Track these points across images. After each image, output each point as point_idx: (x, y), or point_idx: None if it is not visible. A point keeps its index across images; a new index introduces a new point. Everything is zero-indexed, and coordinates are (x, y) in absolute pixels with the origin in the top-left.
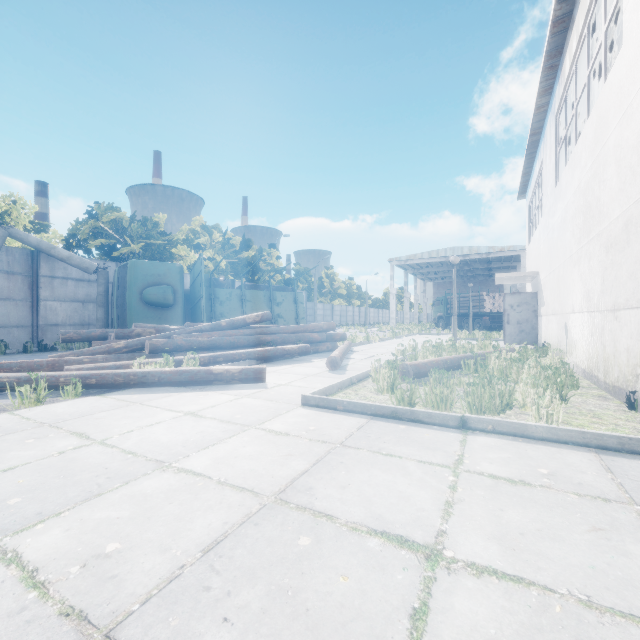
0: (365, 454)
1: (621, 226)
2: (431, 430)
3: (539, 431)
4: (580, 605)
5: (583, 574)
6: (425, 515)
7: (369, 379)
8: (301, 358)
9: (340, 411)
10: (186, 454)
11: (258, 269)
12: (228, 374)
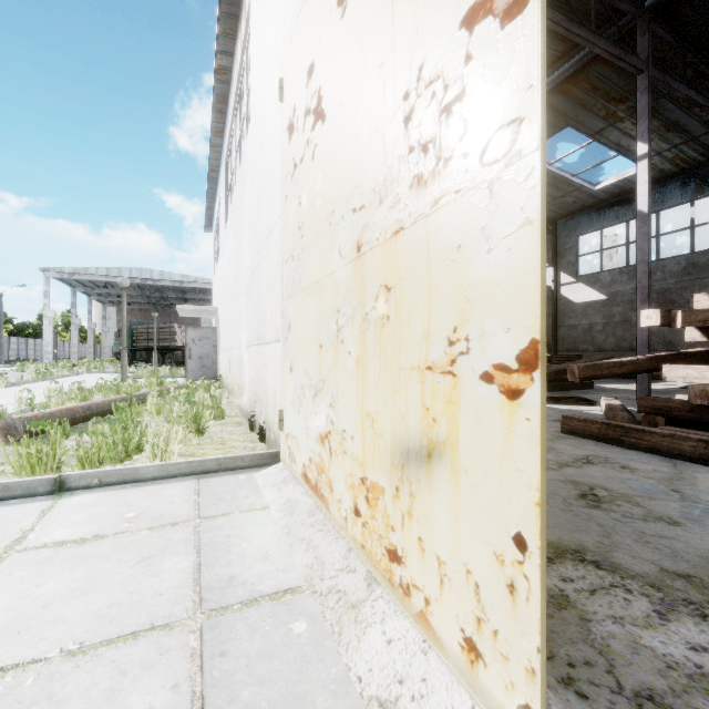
0: None
1: (251, 275)
2: (3, 508)
3: (151, 471)
4: (65, 659)
5: (95, 618)
6: None
7: None
8: None
9: None
10: None
11: None
12: None
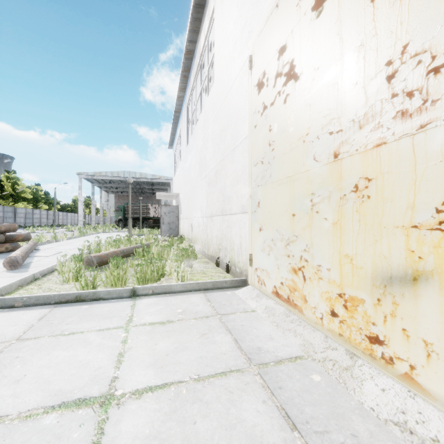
0: (46, 340)
1: (214, 173)
2: (110, 303)
3: (178, 287)
4: (195, 382)
5: (197, 363)
6: (102, 371)
7: (55, 272)
8: None
9: (19, 307)
10: None
11: None
12: None
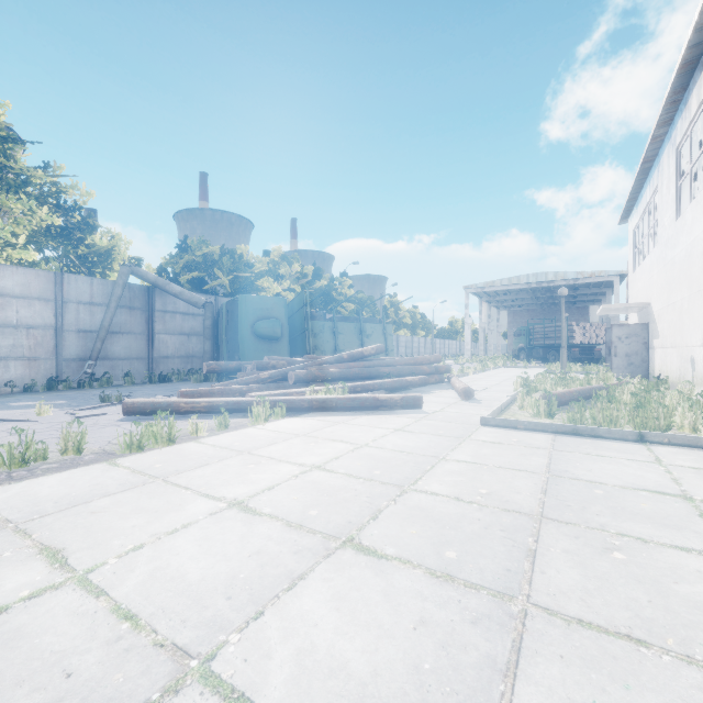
0: (580, 455)
1: None
2: (614, 442)
3: None
4: None
5: None
6: (663, 483)
7: (511, 407)
8: (418, 389)
9: (521, 430)
10: (445, 453)
11: (332, 299)
12: (392, 401)
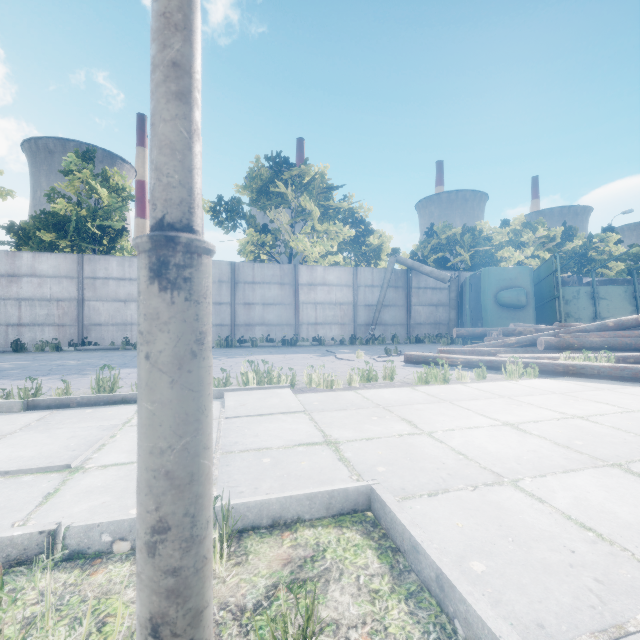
0: None
1: None
2: None
3: None
4: None
5: None
6: None
7: None
8: None
9: None
10: None
11: (589, 260)
12: None
